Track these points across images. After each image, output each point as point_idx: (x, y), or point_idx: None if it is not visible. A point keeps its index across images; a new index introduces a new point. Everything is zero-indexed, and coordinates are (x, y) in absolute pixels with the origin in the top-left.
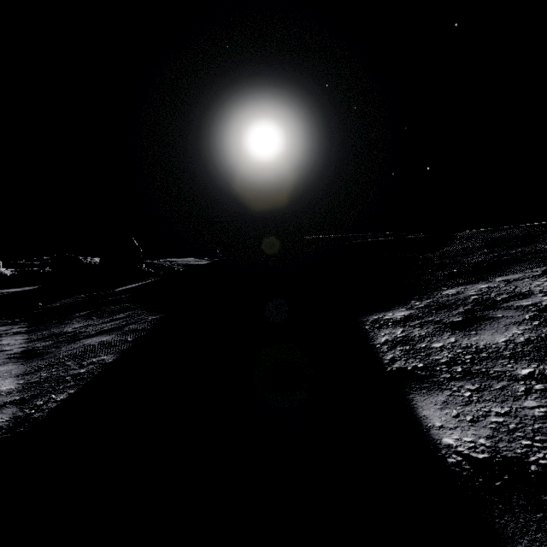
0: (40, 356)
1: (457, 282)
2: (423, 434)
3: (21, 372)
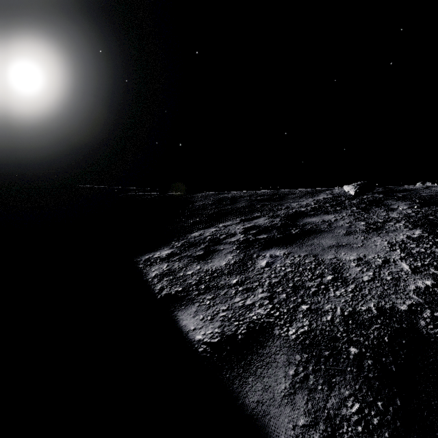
0: None
1: (200, 227)
2: (184, 338)
3: None
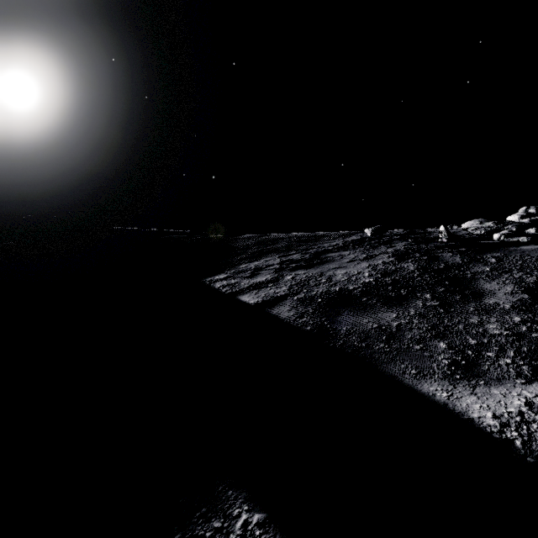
0: None
1: (246, 262)
2: (244, 303)
3: None
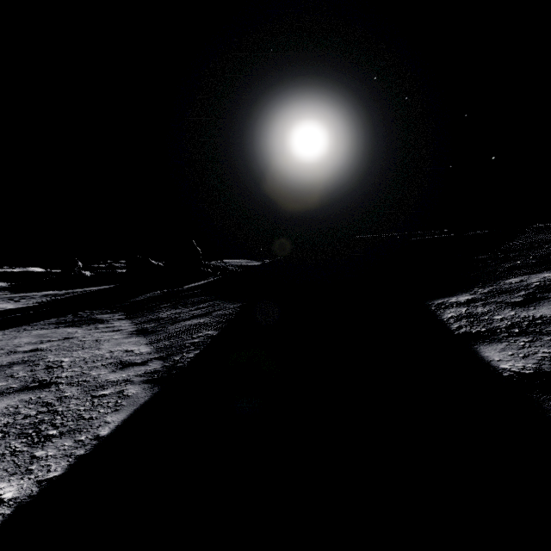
0: (154, 333)
1: (521, 272)
2: (485, 364)
3: (147, 342)
